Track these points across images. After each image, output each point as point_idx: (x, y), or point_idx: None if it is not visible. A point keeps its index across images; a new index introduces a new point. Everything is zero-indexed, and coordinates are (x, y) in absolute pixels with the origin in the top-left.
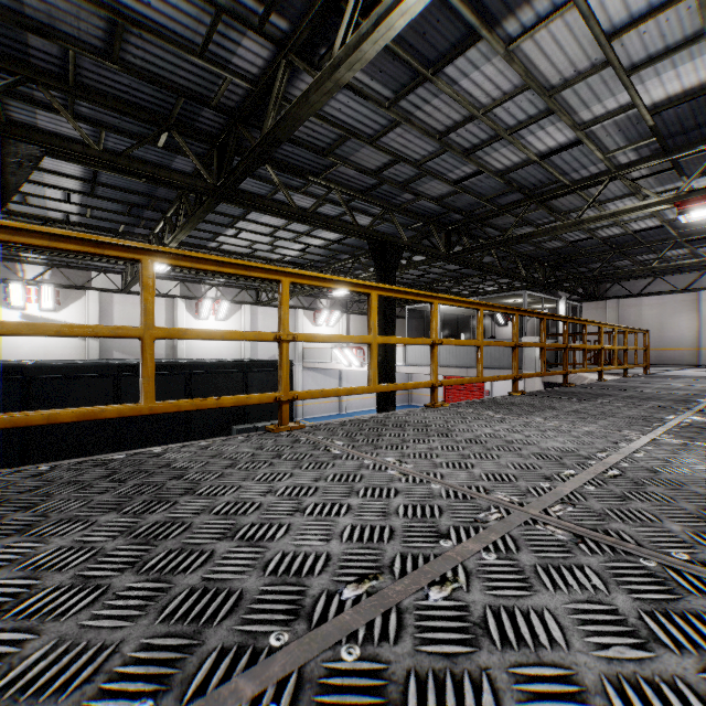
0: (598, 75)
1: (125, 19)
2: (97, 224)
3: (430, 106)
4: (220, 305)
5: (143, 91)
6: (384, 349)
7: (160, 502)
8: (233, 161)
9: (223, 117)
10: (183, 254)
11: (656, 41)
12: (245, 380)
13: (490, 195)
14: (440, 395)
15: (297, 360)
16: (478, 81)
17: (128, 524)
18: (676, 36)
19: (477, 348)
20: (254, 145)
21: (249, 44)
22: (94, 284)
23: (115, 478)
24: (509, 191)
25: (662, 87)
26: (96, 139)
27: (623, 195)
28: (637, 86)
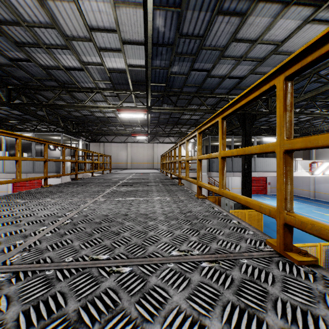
0: (88, 43)
1: None
2: None
3: None
4: None
5: None
6: None
7: None
8: None
9: None
10: None
11: (108, 43)
12: None
13: (38, 77)
14: (10, 190)
15: None
16: (21, 3)
17: None
18: (114, 46)
19: (16, 161)
20: None
21: None
22: None
23: None
24: (50, 79)
25: (111, 63)
26: None
27: (103, 101)
28: (103, 57)
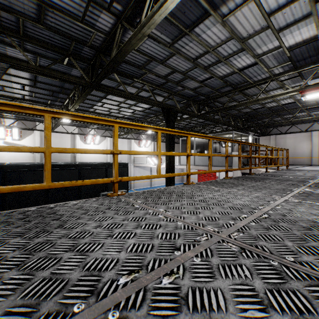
0: (264, 32)
1: (45, 4)
2: (38, 100)
3: (188, 46)
4: (95, 137)
5: (56, 38)
6: (169, 157)
7: (44, 232)
8: (98, 71)
9: (93, 51)
10: (65, 112)
11: (290, 17)
12: (106, 171)
13: (217, 88)
14: (196, 178)
15: (131, 162)
16: (210, 35)
17: (24, 243)
18: (299, 15)
19: (208, 157)
20: (107, 63)
21: (104, 17)
22: (37, 127)
23: (26, 219)
24: (225, 86)
25: (293, 38)
26: (35, 61)
27: (277, 88)
28: (282, 38)
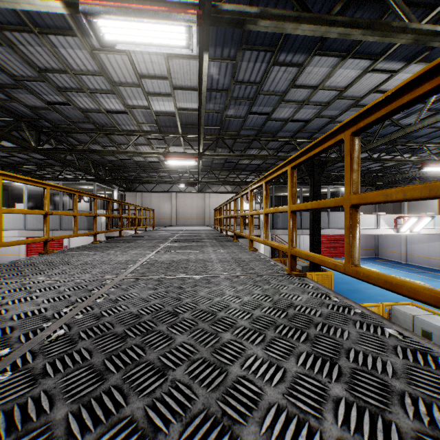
0: (136, 88)
1: None
2: None
3: (34, 48)
4: None
5: None
6: None
7: None
8: None
9: None
10: None
11: (157, 88)
12: None
13: (74, 119)
14: (23, 253)
15: None
16: (72, 55)
17: None
18: (164, 91)
19: (74, 216)
20: None
21: None
22: None
23: None
24: (87, 122)
25: (159, 106)
26: None
27: (145, 144)
28: (150, 101)
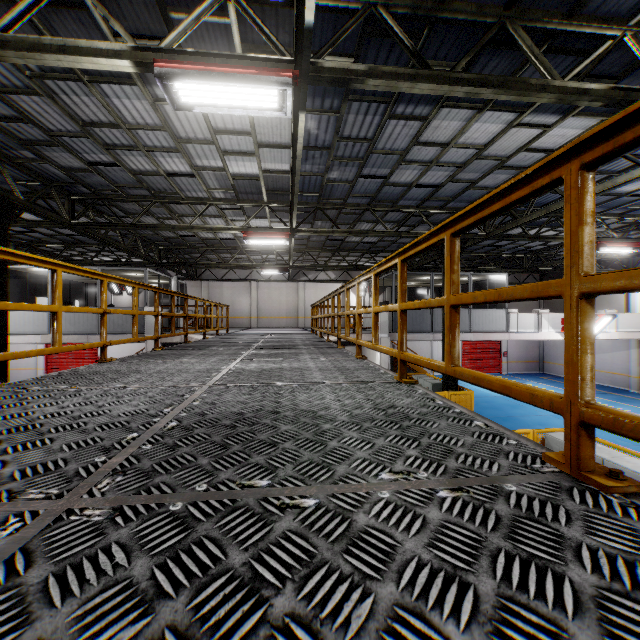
0: (208, 145)
1: None
2: None
3: (79, 98)
4: None
5: None
6: None
7: None
8: None
9: None
10: None
11: (237, 145)
12: None
13: (122, 184)
14: (41, 367)
15: None
16: (128, 106)
17: None
18: (245, 148)
19: (133, 316)
20: None
21: None
22: None
23: None
24: (139, 187)
25: (238, 167)
26: None
27: (216, 215)
28: (227, 161)
